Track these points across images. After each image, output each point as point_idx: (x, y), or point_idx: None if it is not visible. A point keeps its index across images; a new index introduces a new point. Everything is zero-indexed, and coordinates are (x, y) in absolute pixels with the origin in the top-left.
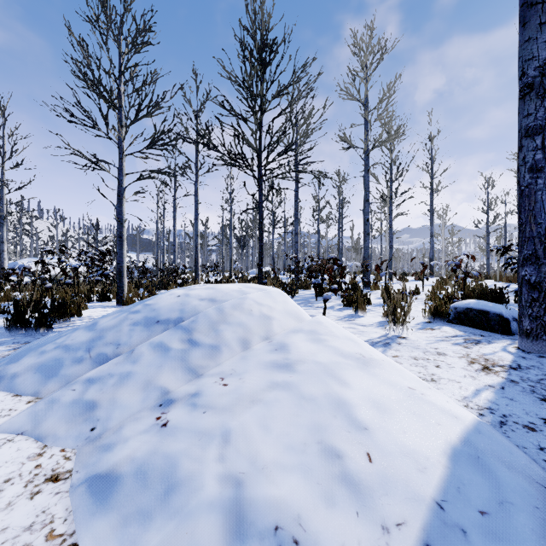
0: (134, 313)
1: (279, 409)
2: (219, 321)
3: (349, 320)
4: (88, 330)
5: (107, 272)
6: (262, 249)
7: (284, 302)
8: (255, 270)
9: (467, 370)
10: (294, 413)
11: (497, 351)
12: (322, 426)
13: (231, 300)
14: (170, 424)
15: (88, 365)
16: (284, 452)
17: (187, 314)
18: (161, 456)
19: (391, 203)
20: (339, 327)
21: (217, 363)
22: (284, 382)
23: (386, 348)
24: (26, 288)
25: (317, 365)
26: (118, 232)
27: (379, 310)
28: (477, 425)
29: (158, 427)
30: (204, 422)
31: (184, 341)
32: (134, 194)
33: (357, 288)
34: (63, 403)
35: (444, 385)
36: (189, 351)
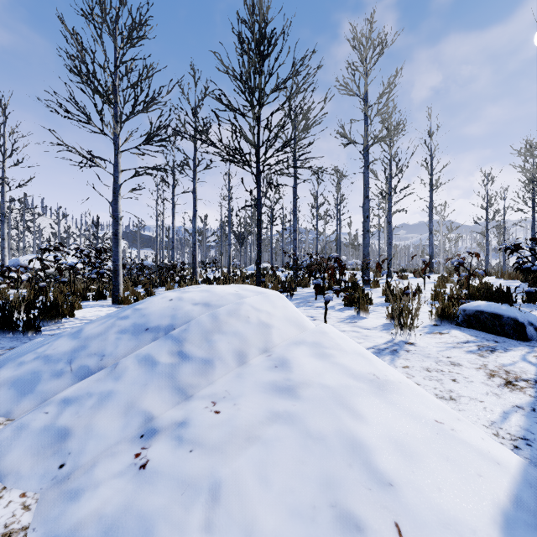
0: (122, 319)
1: (280, 451)
2: (213, 330)
3: (351, 322)
4: (72, 338)
5: (102, 271)
6: (260, 247)
7: (284, 307)
8: (253, 266)
9: (488, 386)
10: (299, 458)
11: (517, 360)
12: (335, 479)
13: (227, 306)
14: (149, 465)
15: (68, 380)
16: (288, 520)
17: (179, 320)
18: (134, 516)
19: (390, 199)
20: (346, 338)
21: (210, 382)
22: (286, 413)
23: (394, 356)
24: (24, 286)
25: (325, 390)
26: (113, 230)
27: (381, 310)
28: (524, 473)
29: (135, 469)
30: (189, 467)
31: (174, 354)
32: (130, 191)
33: (357, 287)
34: (33, 429)
35: (465, 405)
36: (179, 366)
